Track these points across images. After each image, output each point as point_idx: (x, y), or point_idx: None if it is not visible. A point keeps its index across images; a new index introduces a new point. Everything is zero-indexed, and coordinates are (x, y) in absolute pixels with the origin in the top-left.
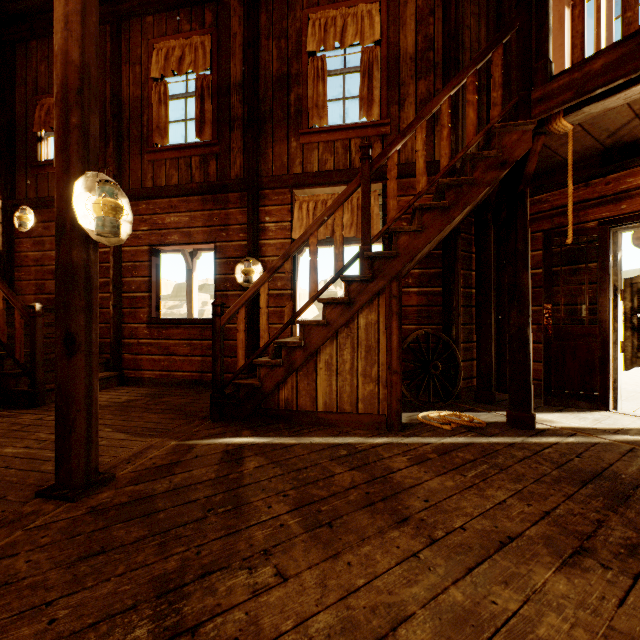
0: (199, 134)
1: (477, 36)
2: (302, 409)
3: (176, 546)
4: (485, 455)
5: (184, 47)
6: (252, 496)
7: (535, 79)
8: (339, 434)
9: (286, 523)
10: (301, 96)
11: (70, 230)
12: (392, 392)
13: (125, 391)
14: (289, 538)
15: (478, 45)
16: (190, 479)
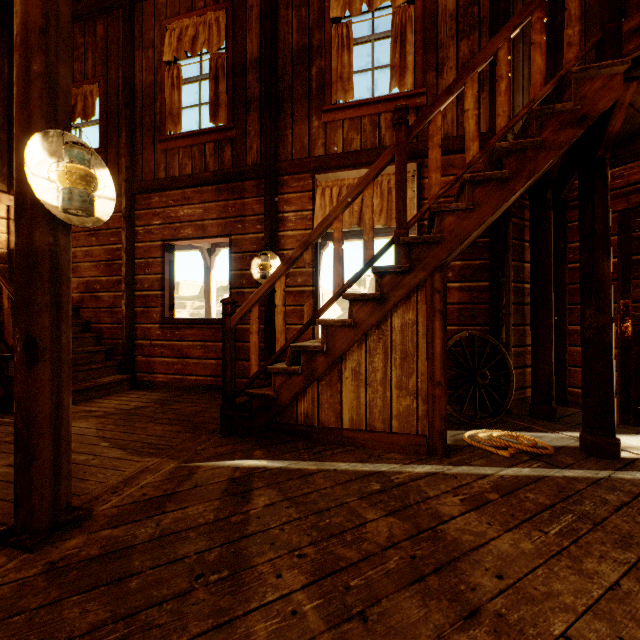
0: (213, 118)
1: None
2: (324, 425)
3: None
4: (565, 498)
5: (198, 26)
6: (257, 554)
7: (628, 5)
8: (369, 459)
9: (300, 609)
10: (324, 69)
11: (31, 206)
12: (434, 408)
13: (136, 396)
14: None
15: None
16: (182, 521)
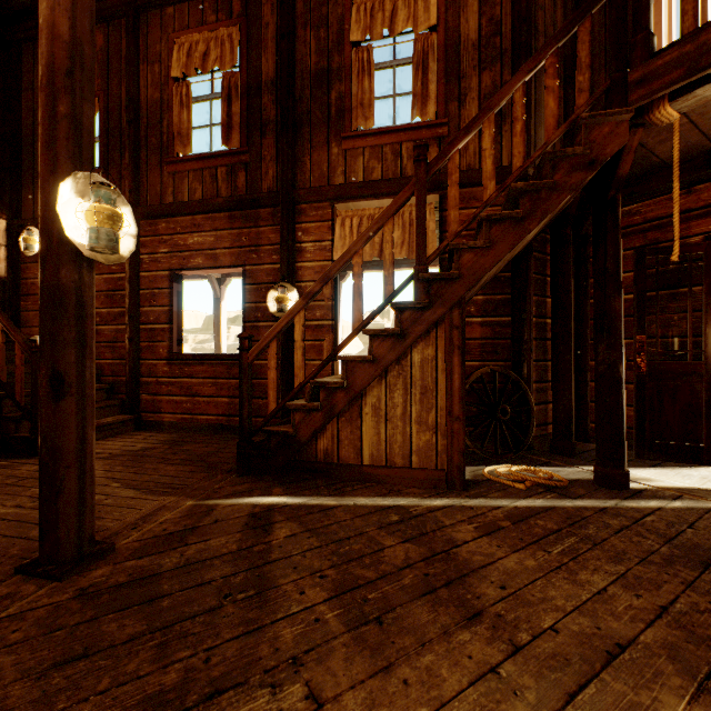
0: (226, 141)
1: (552, 18)
2: (344, 462)
3: (180, 649)
4: (571, 524)
5: (209, 41)
6: (281, 577)
7: (632, 57)
8: (389, 493)
9: (322, 617)
10: (343, 94)
11: (57, 244)
12: (453, 443)
13: (142, 437)
14: (326, 640)
15: (553, 29)
16: (206, 552)
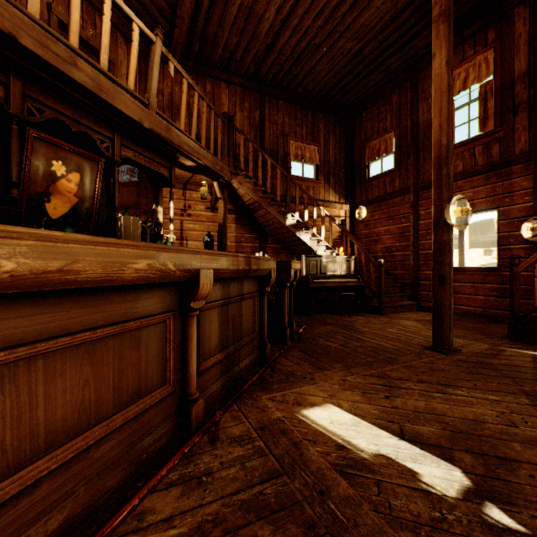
0: (482, 128)
1: None
2: None
3: (524, 384)
4: None
5: (467, 69)
6: None
7: None
8: None
9: None
10: None
11: (442, 226)
12: None
13: (424, 314)
14: None
15: None
16: (513, 363)
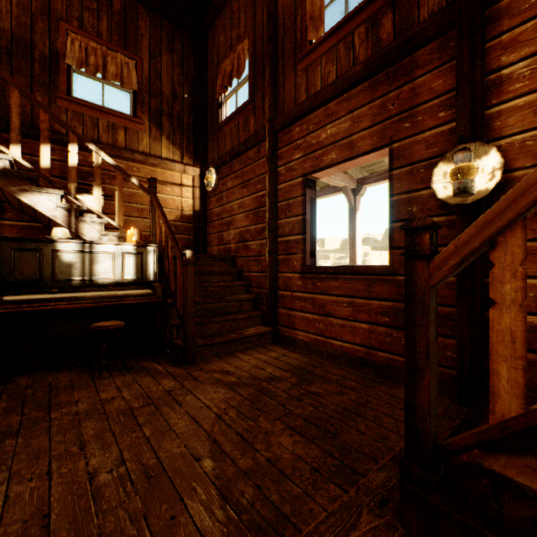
0: None
1: None
2: None
3: None
4: None
5: None
6: None
7: None
8: None
9: None
10: None
11: None
12: None
13: (275, 355)
14: None
15: None
16: None
